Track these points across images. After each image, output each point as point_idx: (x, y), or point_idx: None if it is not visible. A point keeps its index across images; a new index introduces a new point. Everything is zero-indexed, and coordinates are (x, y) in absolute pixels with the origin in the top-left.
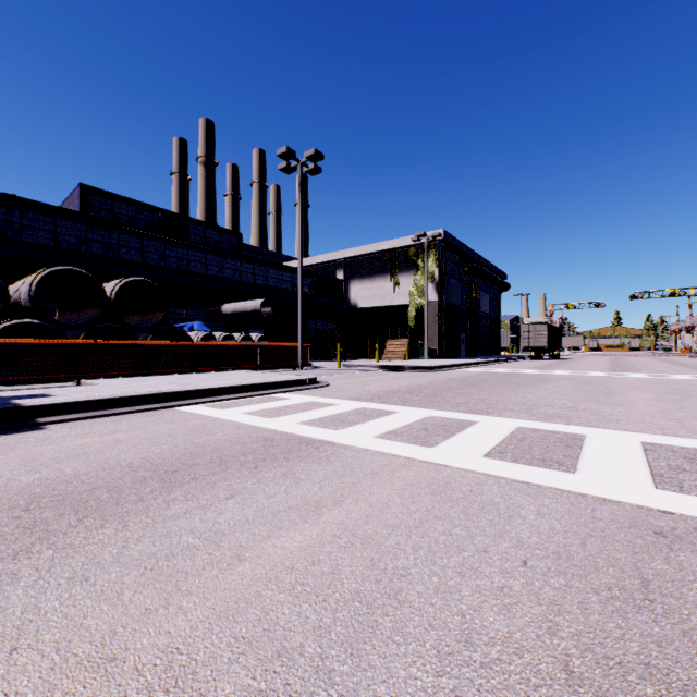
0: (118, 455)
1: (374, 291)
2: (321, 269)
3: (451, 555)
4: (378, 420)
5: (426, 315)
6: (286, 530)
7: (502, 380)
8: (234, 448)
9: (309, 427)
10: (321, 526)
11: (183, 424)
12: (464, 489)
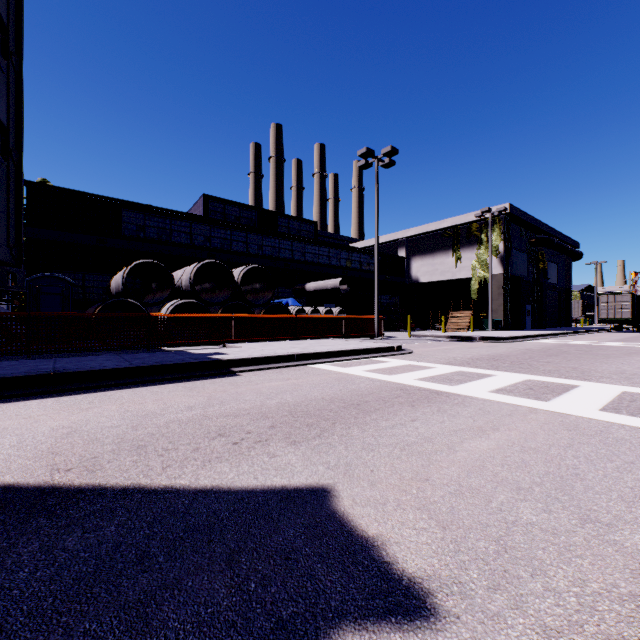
0: (309, 393)
1: (435, 266)
2: (384, 248)
3: (605, 463)
4: (482, 381)
5: (490, 288)
6: (471, 440)
7: (585, 352)
8: (383, 393)
9: (427, 383)
10: (494, 440)
11: (328, 376)
12: (594, 429)
